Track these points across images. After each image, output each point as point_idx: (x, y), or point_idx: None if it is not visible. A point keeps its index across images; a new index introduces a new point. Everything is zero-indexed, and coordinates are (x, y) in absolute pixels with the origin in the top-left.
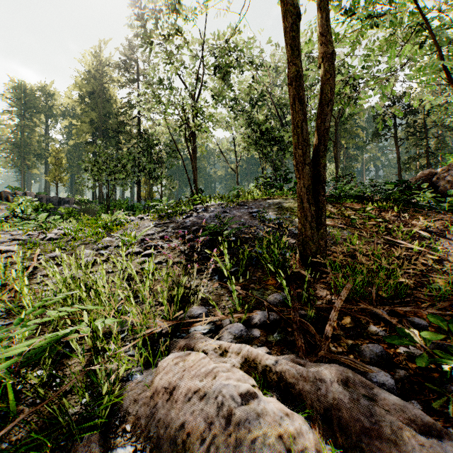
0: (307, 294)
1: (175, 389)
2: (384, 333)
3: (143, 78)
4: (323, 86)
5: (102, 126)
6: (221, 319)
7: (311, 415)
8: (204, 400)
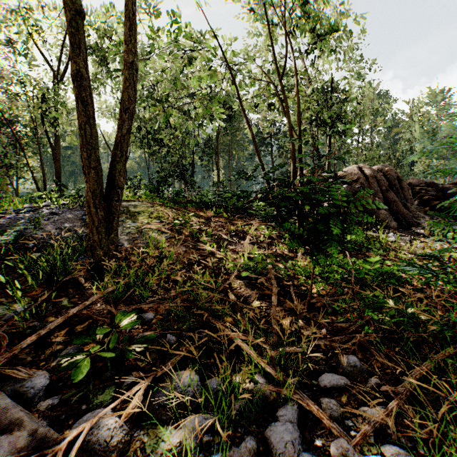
0: (68, 301)
1: None
2: None
3: None
4: (122, 93)
5: None
6: None
7: None
8: None
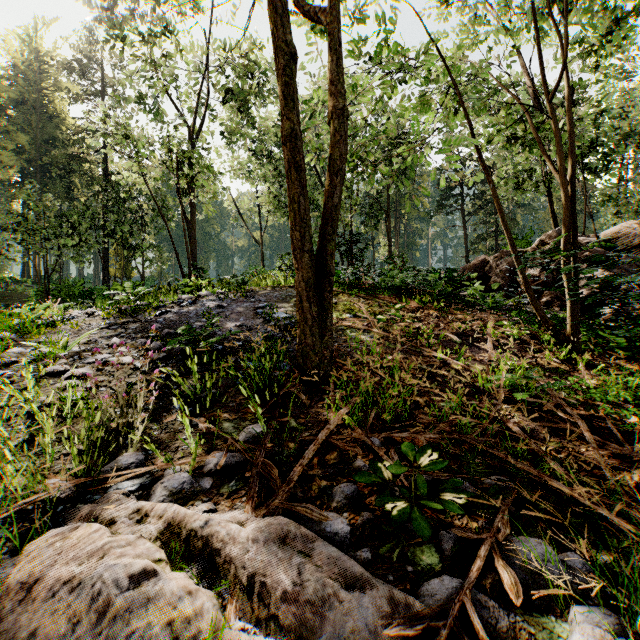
0: (296, 422)
1: (37, 583)
2: (368, 468)
3: (113, 90)
4: (332, 150)
5: (40, 158)
6: (165, 468)
7: (232, 587)
8: (76, 592)
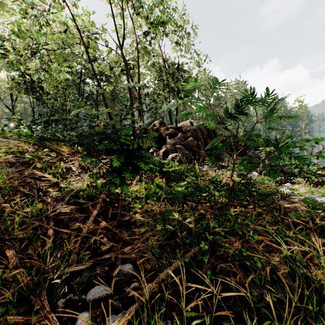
0: None
1: None
2: None
3: None
4: None
5: None
6: None
7: None
8: None
